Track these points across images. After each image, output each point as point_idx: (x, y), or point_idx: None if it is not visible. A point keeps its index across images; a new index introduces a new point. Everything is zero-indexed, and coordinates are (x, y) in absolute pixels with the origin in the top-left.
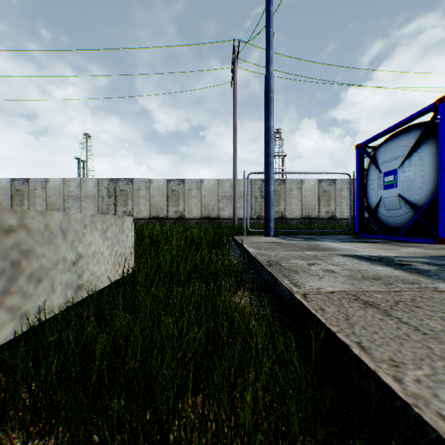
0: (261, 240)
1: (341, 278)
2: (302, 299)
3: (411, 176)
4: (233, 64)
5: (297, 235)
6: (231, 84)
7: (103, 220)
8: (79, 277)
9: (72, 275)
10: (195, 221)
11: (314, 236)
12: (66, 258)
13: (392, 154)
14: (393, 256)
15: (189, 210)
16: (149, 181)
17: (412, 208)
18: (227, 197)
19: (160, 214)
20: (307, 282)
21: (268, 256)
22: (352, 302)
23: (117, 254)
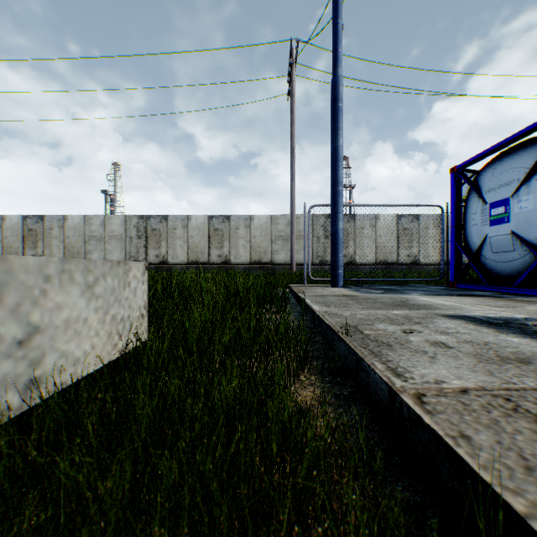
0: (327, 293)
1: (465, 359)
2: (418, 407)
3: (531, 208)
4: (291, 70)
5: (373, 285)
6: (288, 96)
7: (87, 267)
8: (33, 364)
9: (16, 364)
10: (242, 267)
11: (395, 286)
12: (0, 335)
13: (502, 179)
14: (522, 318)
15: (236, 253)
16: (186, 218)
17: (532, 250)
18: (283, 238)
19: (201, 258)
20: (413, 367)
21: (341, 317)
22: (513, 418)
23: (116, 319)
